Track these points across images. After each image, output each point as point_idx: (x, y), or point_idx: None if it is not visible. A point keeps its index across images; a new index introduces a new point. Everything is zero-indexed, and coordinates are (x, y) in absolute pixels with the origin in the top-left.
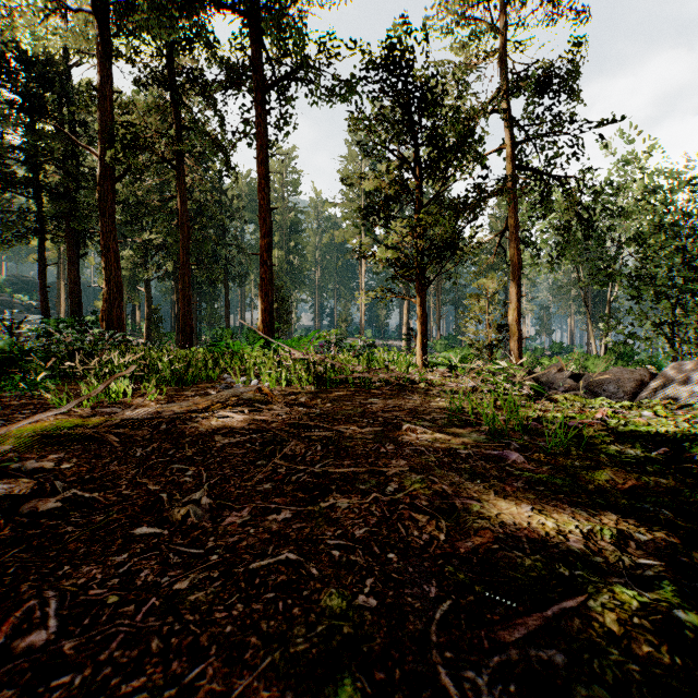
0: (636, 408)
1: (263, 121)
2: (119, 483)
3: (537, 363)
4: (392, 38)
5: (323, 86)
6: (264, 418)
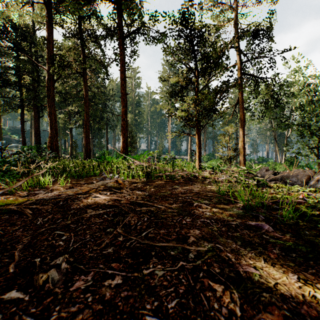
0: (317, 192)
1: (123, 53)
2: (16, 246)
3: (251, 166)
4: (184, 8)
5: (151, 36)
6: (117, 198)
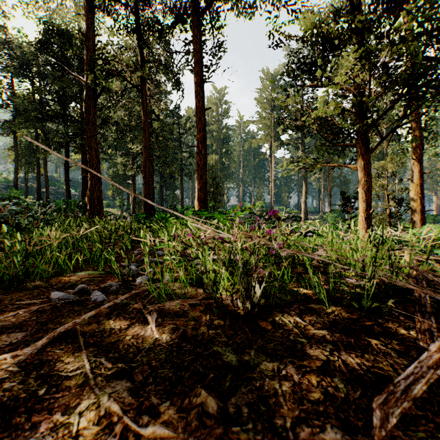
0: None
1: (199, 40)
2: None
3: None
4: None
5: (246, 3)
6: None
